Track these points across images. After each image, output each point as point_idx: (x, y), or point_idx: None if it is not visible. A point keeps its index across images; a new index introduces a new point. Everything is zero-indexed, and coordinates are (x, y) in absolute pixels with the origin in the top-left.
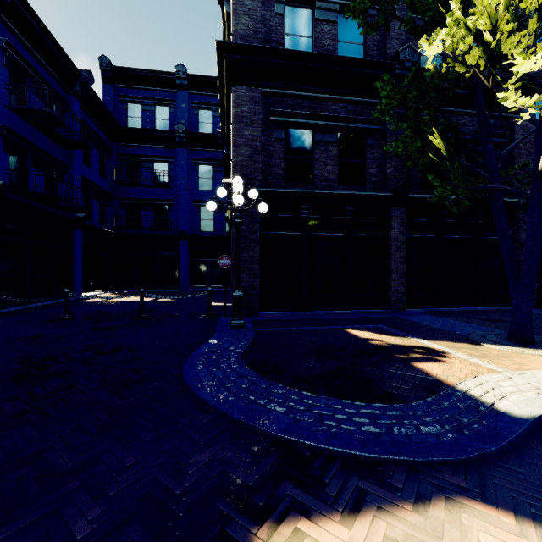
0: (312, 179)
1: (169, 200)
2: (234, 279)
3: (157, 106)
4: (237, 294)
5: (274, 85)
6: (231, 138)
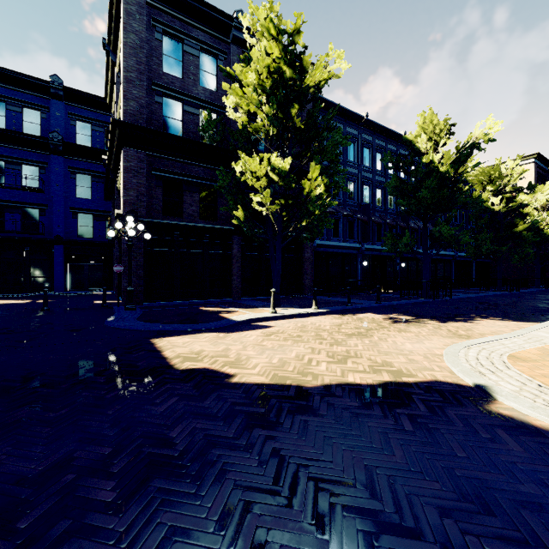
0: (182, 214)
1: (42, 204)
2: (124, 280)
3: (25, 108)
4: (130, 289)
5: (155, 150)
6: (122, 181)
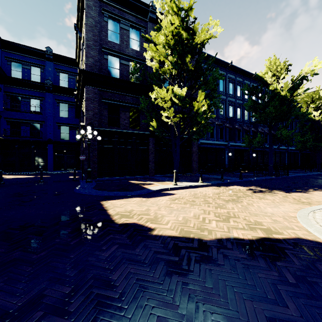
0: (119, 125)
1: (41, 121)
2: (86, 164)
3: (32, 66)
4: (89, 170)
5: (103, 87)
6: (84, 106)
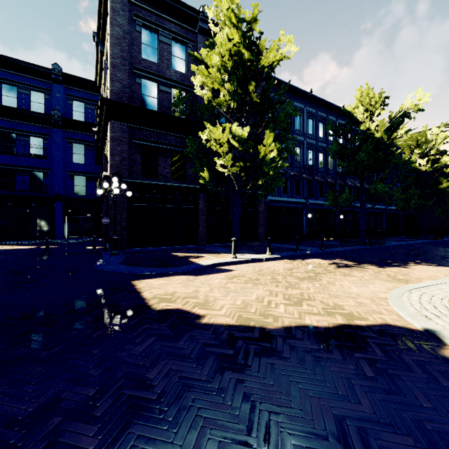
0: (157, 175)
1: (45, 168)
2: (111, 230)
3: (32, 91)
4: (115, 237)
5: (135, 122)
6: (109, 149)
